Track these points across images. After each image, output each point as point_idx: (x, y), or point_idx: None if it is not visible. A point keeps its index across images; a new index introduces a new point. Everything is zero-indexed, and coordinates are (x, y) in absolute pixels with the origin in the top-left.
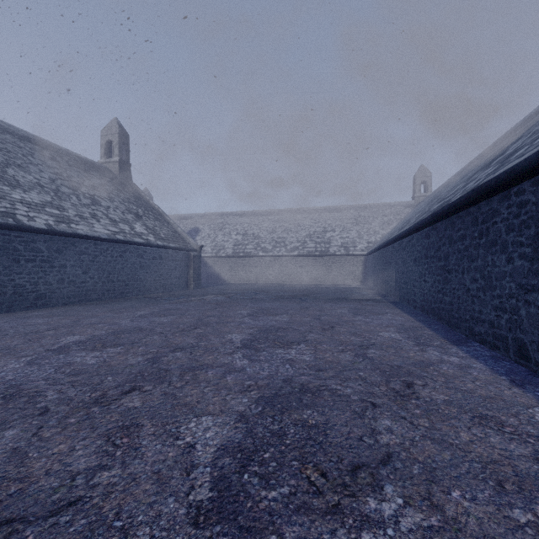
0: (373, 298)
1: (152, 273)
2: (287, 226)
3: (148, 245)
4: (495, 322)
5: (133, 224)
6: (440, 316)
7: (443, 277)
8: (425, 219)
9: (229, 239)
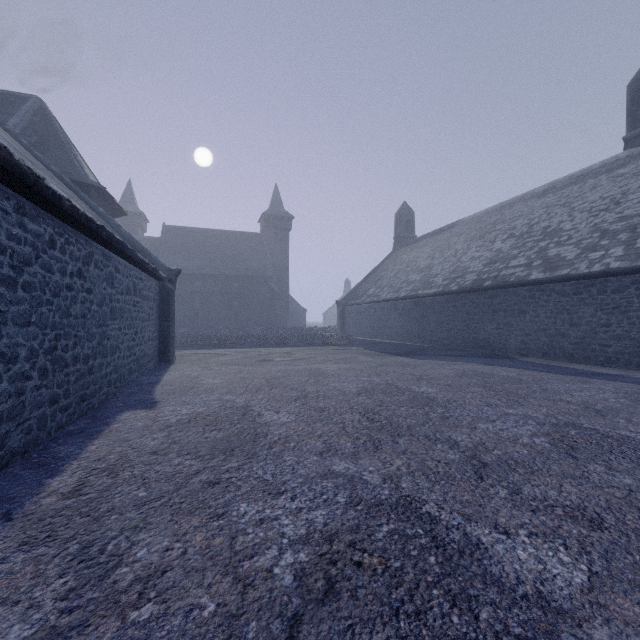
0: None
1: None
2: None
3: None
4: None
5: None
6: None
7: None
8: None
9: None
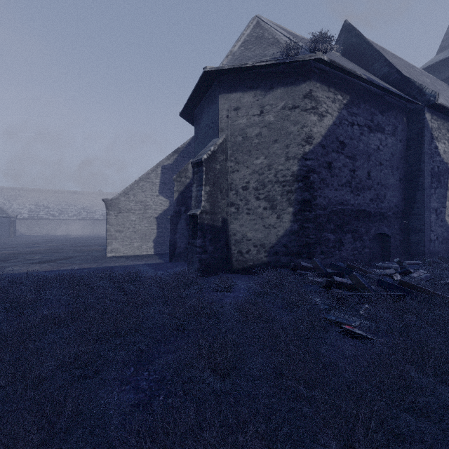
0: None
1: None
2: (68, 201)
3: None
4: None
5: None
6: None
7: None
8: None
9: (24, 207)
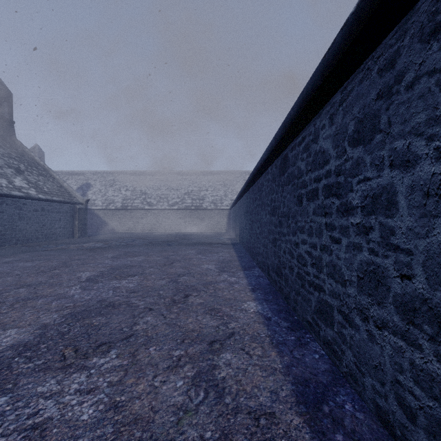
0: (224, 242)
1: (32, 223)
2: (170, 185)
3: (28, 198)
4: (263, 254)
5: (12, 178)
6: (250, 252)
7: (251, 226)
8: (244, 185)
9: (119, 194)
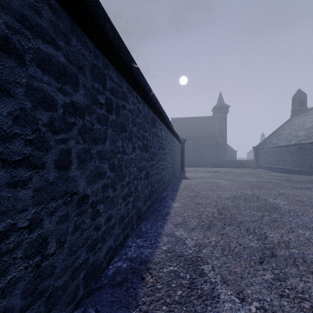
0: None
1: None
2: None
3: None
4: (125, 212)
5: None
6: None
7: None
8: None
9: None
